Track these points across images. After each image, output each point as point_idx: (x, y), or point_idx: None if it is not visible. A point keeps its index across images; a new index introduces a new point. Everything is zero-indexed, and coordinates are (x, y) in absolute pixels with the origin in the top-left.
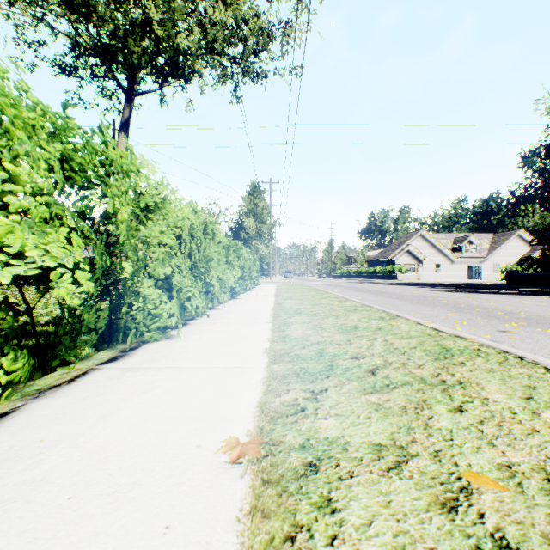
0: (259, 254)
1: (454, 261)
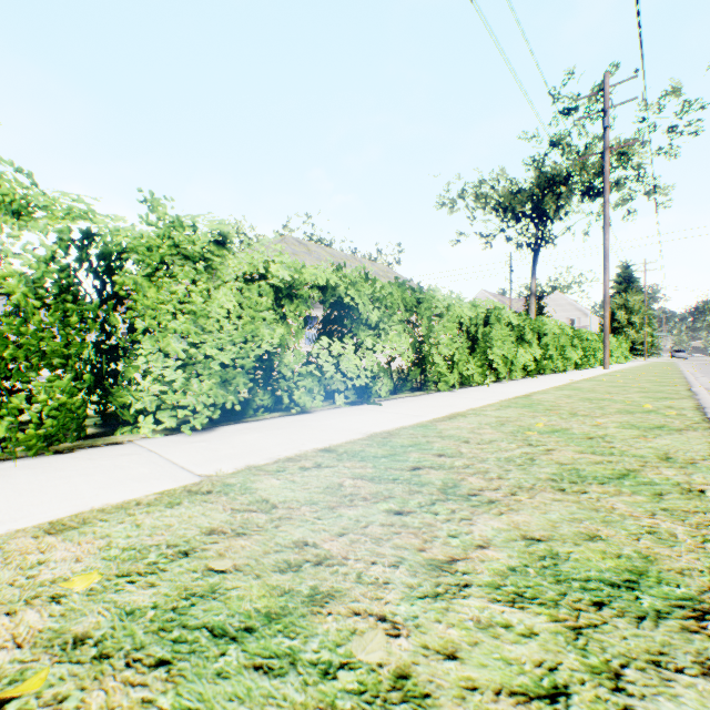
0: (629, 339)
1: None
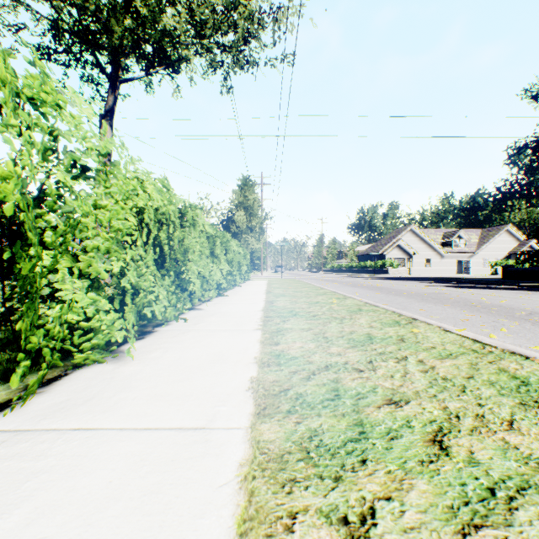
0: (250, 248)
1: (443, 256)
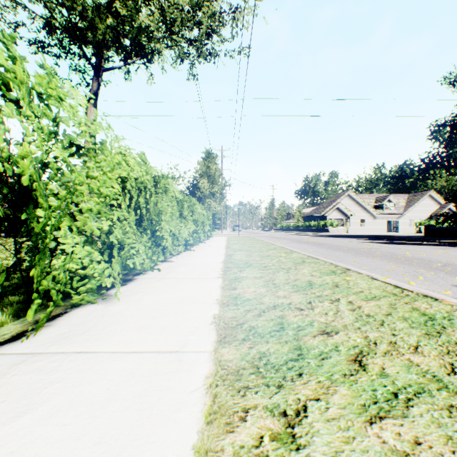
0: (212, 211)
1: (376, 217)
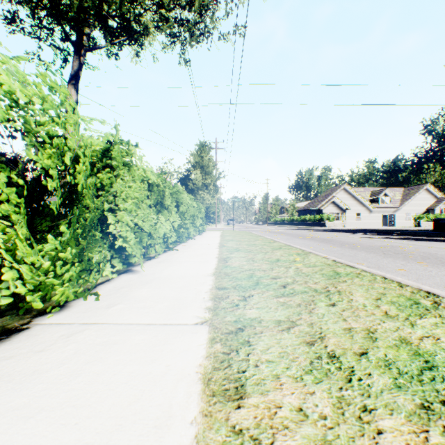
0: (206, 203)
1: (372, 211)
